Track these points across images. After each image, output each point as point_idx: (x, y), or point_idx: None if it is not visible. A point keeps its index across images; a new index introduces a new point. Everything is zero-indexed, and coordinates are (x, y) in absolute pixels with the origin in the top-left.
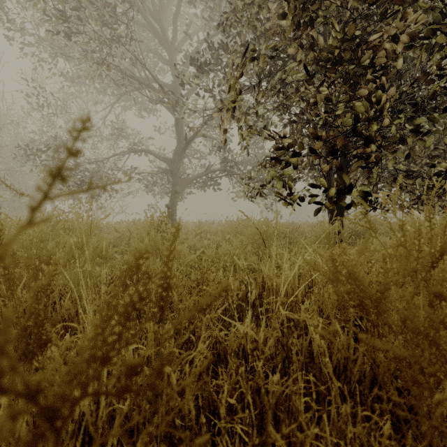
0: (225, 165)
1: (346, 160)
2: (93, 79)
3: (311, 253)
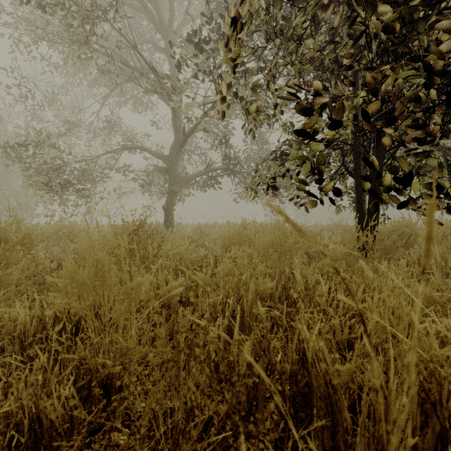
0: (228, 162)
1: (382, 148)
2: (83, 69)
3: (402, 301)
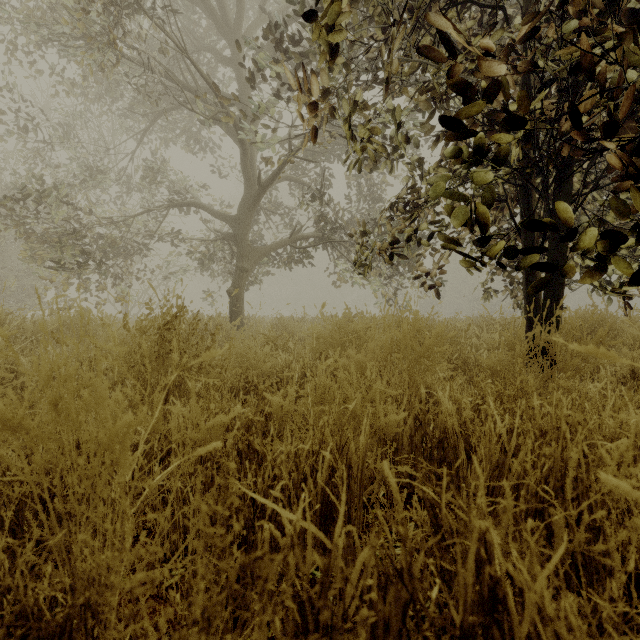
0: (323, 226)
1: (569, 193)
2: (112, 90)
3: None
